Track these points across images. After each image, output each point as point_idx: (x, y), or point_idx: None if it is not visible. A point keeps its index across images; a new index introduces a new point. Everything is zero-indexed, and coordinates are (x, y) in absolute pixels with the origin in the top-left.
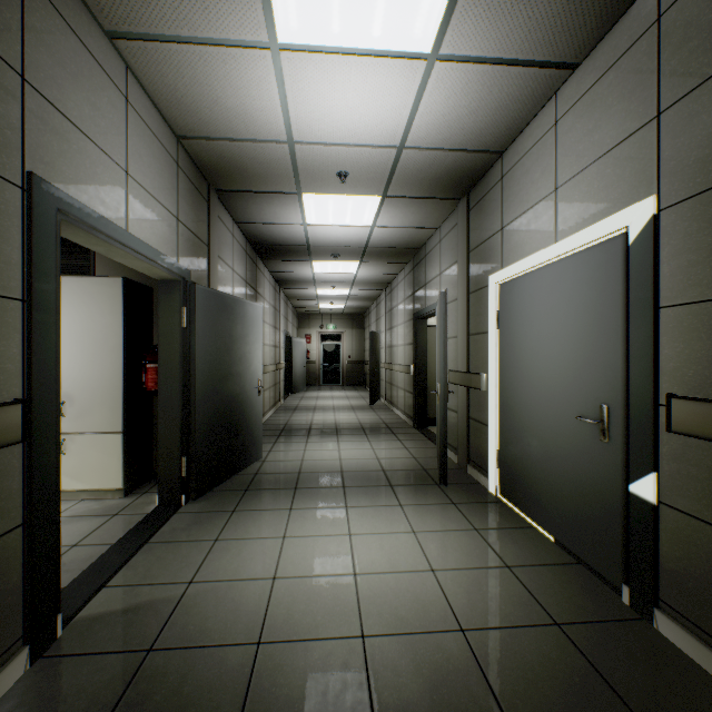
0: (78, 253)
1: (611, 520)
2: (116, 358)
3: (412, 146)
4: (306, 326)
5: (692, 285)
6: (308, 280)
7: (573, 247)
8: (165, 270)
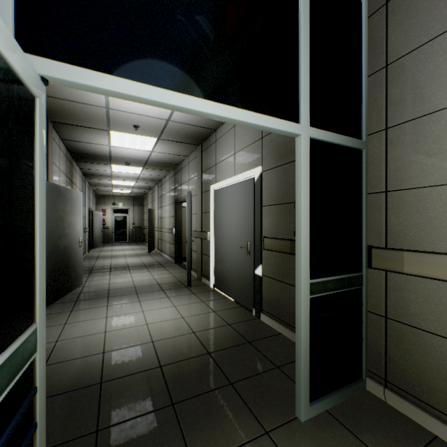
0: None
1: (250, 285)
2: None
3: (174, 120)
4: (102, 203)
5: (269, 199)
6: (107, 175)
7: (240, 179)
8: None
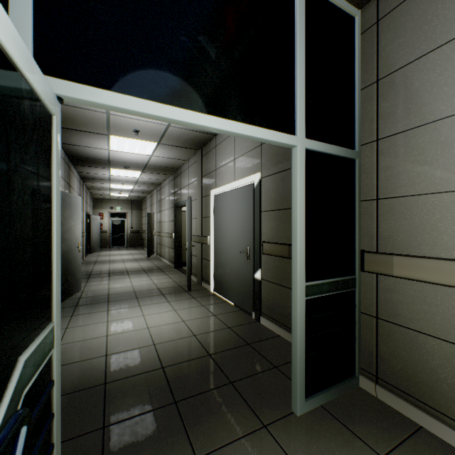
0: None
1: (250, 289)
2: None
3: (174, 126)
4: (100, 207)
5: (268, 205)
6: (105, 179)
7: (239, 185)
8: None
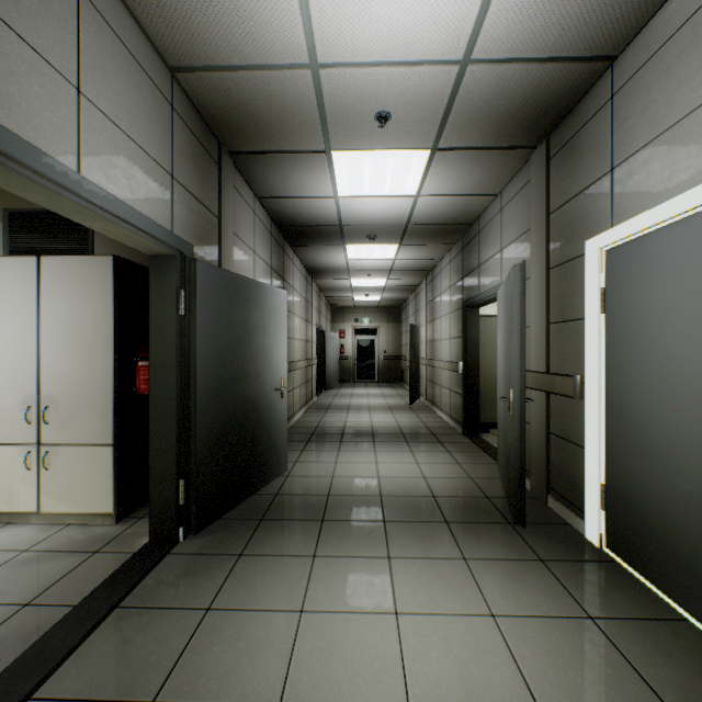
0: (75, 232)
1: None
2: (105, 354)
3: (481, 57)
4: (340, 320)
5: None
6: (342, 269)
7: None
8: (150, 239)
